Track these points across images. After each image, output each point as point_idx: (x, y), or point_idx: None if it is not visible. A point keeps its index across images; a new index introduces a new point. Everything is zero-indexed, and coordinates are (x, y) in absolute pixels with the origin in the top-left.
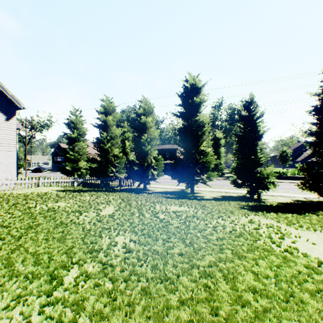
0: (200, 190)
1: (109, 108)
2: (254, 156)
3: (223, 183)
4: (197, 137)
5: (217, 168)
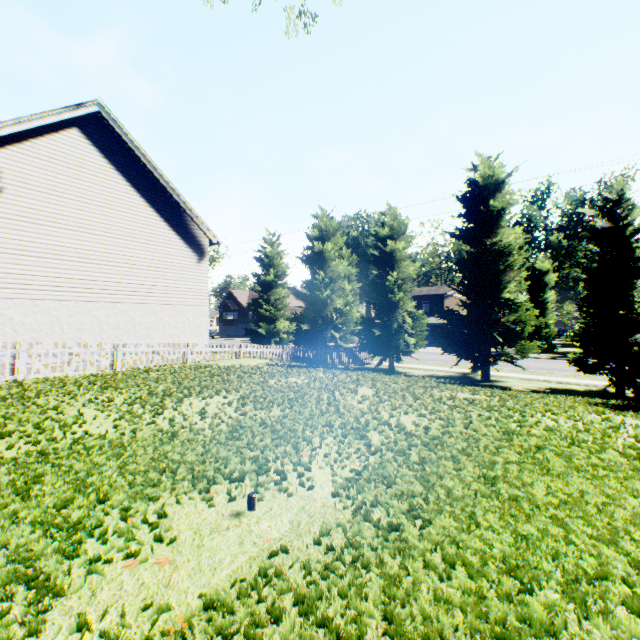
0: (500, 375)
1: (327, 230)
2: (625, 309)
3: (553, 365)
4: (496, 275)
5: (538, 335)
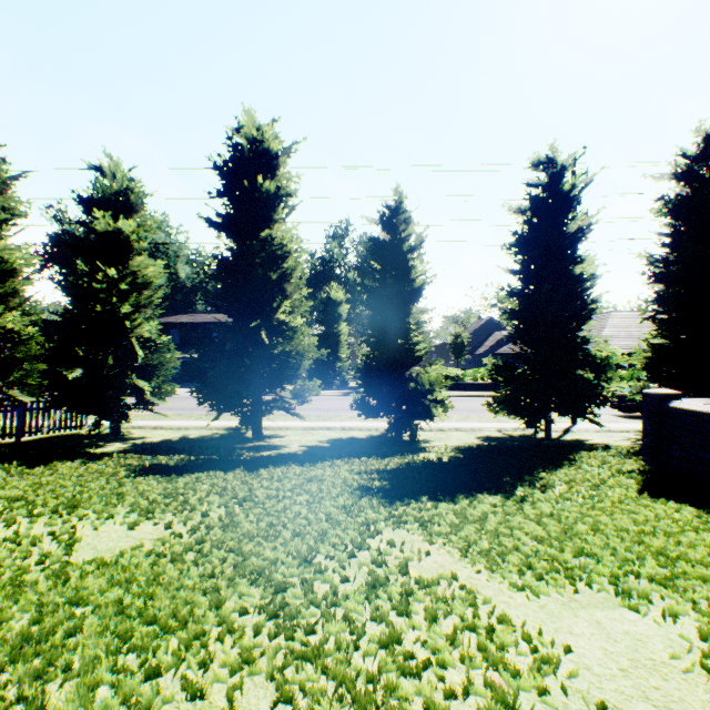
0: (281, 426)
1: None
2: (404, 339)
3: (343, 404)
4: (269, 287)
5: (334, 370)
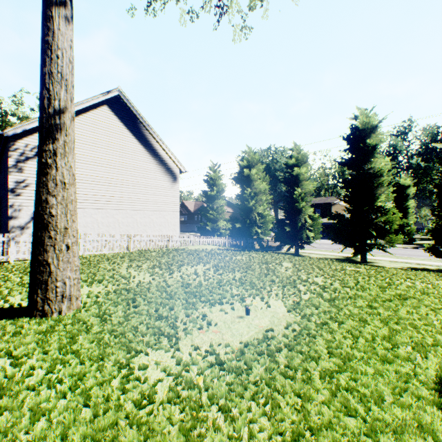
0: (374, 258)
1: (252, 161)
2: None
3: (413, 253)
4: (371, 190)
5: (402, 231)
